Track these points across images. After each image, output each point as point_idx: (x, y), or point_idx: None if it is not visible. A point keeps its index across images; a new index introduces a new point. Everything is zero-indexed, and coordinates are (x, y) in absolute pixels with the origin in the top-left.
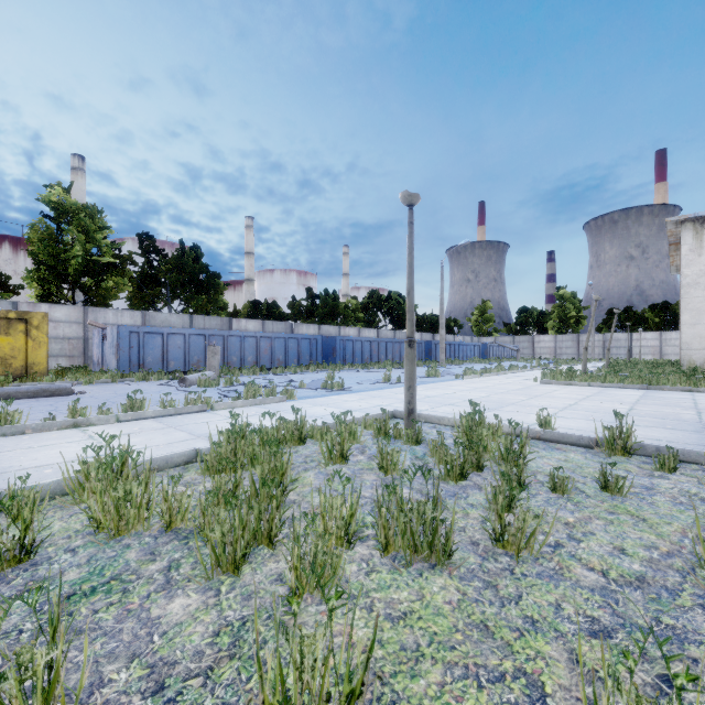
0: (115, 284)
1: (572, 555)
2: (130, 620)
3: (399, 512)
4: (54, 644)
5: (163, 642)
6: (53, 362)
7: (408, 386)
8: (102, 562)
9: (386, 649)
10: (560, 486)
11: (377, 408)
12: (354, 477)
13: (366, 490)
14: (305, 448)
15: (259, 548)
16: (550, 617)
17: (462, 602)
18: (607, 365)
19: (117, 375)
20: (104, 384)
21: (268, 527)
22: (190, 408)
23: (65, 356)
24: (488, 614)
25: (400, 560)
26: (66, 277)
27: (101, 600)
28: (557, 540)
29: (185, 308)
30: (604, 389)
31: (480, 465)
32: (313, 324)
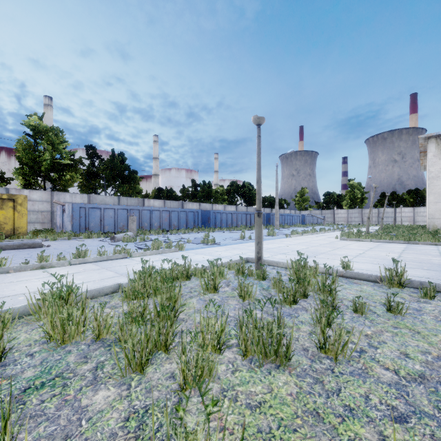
0: (71, 177)
1: (372, 358)
2: (66, 408)
3: (254, 329)
4: (6, 433)
5: (88, 426)
6: (31, 227)
7: (257, 242)
8: (51, 363)
9: (247, 431)
10: (359, 309)
11: (236, 255)
12: (222, 302)
13: (230, 311)
14: (190, 283)
15: (158, 353)
16: (362, 406)
17: (299, 394)
18: (381, 228)
19: (71, 234)
20: (63, 241)
21: (164, 338)
22: (116, 256)
23: (39, 222)
24: (318, 403)
25: (255, 362)
26: (40, 172)
27: (47, 393)
28: (361, 347)
29: (115, 193)
30: (380, 243)
31: (306, 294)
32: (195, 202)
